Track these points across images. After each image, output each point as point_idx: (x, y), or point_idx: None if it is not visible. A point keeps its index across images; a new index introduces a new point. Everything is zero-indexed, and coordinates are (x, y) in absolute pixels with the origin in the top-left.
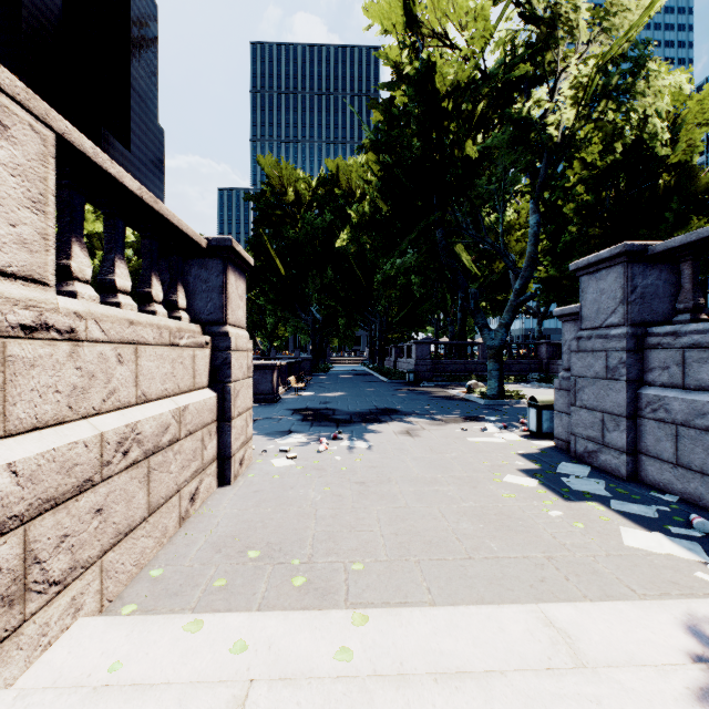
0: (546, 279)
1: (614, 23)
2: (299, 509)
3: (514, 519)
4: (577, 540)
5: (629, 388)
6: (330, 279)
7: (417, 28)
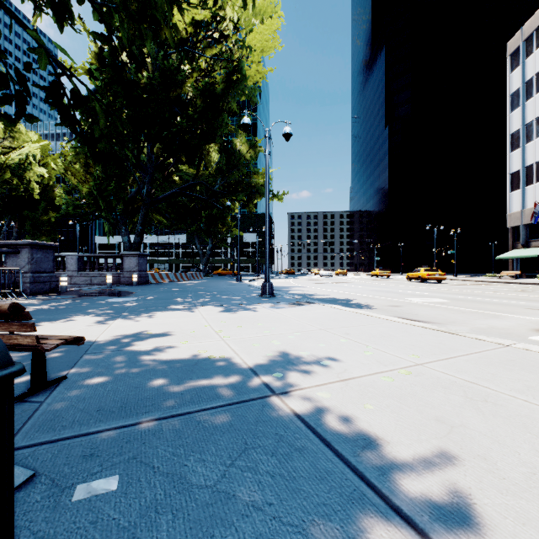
0: None
1: (15, 135)
2: None
3: None
4: None
5: None
6: None
7: None
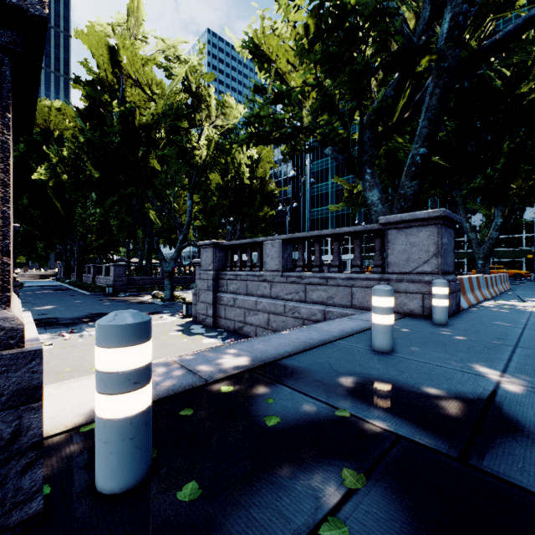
0: (201, 227)
1: (228, 111)
2: (74, 359)
3: (170, 344)
4: (189, 344)
5: (214, 293)
6: (25, 205)
7: (119, 66)
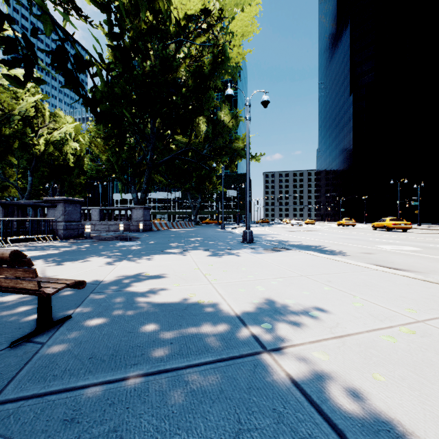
0: (23, 188)
1: (57, 119)
2: None
3: None
4: None
5: None
6: None
7: None
